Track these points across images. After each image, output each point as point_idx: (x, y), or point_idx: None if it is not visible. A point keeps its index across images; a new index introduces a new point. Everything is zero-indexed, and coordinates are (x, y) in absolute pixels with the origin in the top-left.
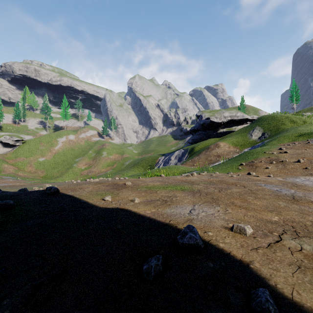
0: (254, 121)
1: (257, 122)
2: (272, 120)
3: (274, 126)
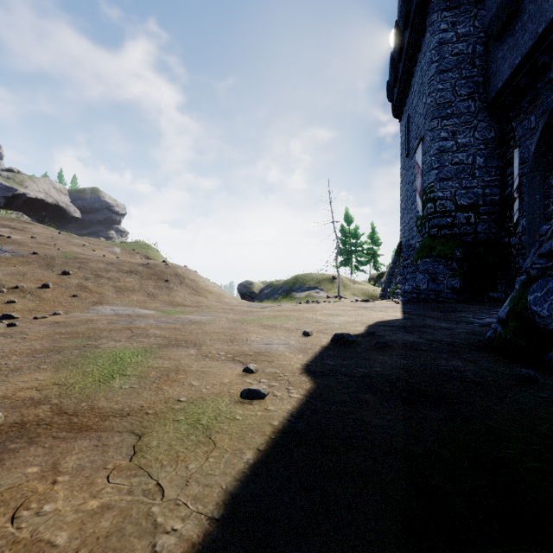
0: None
1: None
2: None
3: None
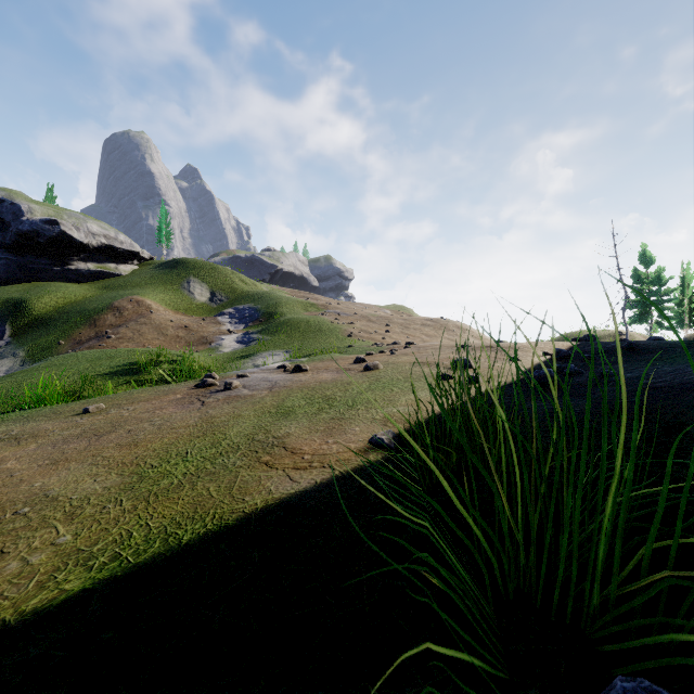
0: (174, 265)
1: (186, 268)
2: (215, 272)
3: (224, 283)
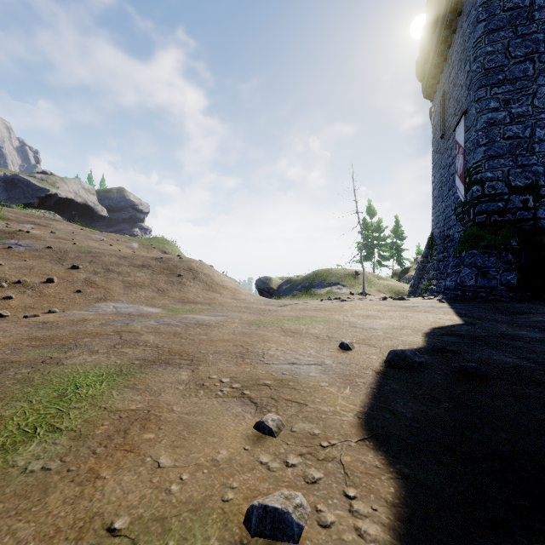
0: None
1: None
2: None
3: None
